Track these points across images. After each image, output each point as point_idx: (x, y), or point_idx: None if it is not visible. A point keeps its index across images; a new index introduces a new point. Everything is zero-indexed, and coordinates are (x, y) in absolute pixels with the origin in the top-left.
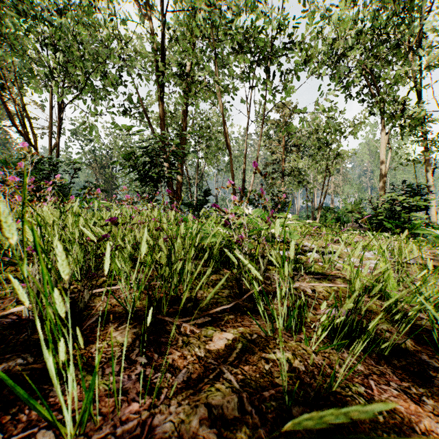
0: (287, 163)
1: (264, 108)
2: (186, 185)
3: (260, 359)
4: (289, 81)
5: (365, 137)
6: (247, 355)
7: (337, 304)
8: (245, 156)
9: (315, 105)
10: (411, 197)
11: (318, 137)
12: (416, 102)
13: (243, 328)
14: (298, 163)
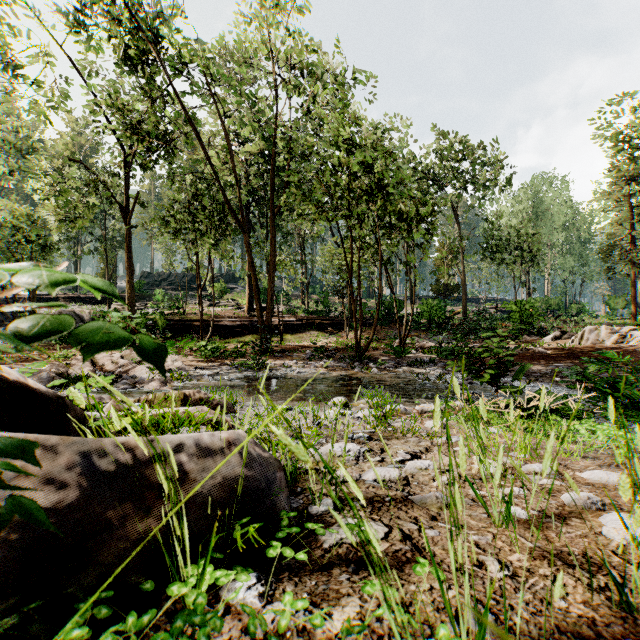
0: None
1: None
2: None
3: None
4: None
5: None
6: None
7: None
8: None
9: None
10: None
11: None
12: None
13: None
14: None
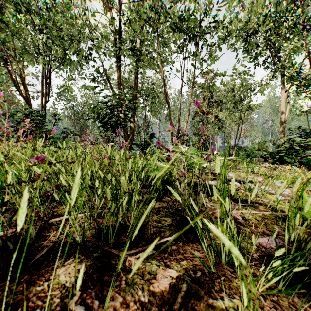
0: (210, 114)
1: (194, 73)
2: (137, 131)
3: (207, 306)
4: (213, 52)
5: (268, 95)
6: (193, 300)
7: (268, 232)
8: (179, 109)
9: (232, 70)
10: (304, 138)
11: (234, 95)
12: (309, 67)
13: (186, 262)
14: (218, 114)
